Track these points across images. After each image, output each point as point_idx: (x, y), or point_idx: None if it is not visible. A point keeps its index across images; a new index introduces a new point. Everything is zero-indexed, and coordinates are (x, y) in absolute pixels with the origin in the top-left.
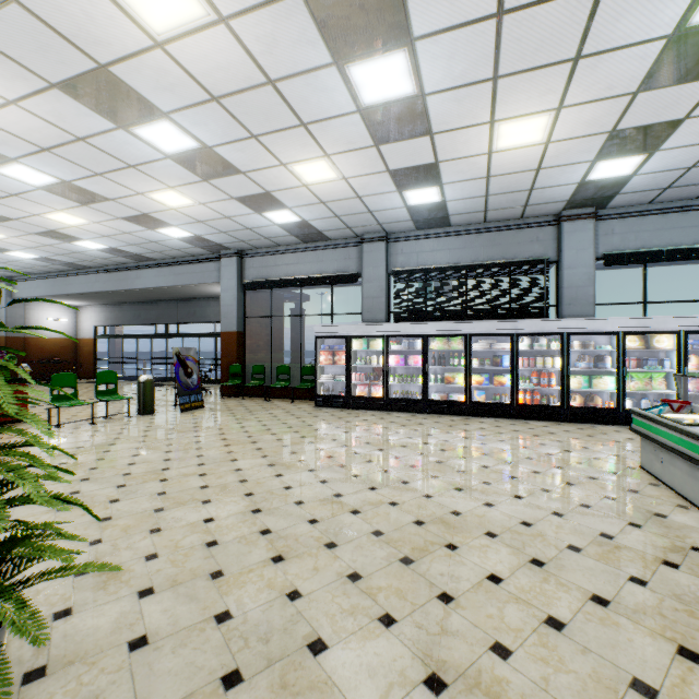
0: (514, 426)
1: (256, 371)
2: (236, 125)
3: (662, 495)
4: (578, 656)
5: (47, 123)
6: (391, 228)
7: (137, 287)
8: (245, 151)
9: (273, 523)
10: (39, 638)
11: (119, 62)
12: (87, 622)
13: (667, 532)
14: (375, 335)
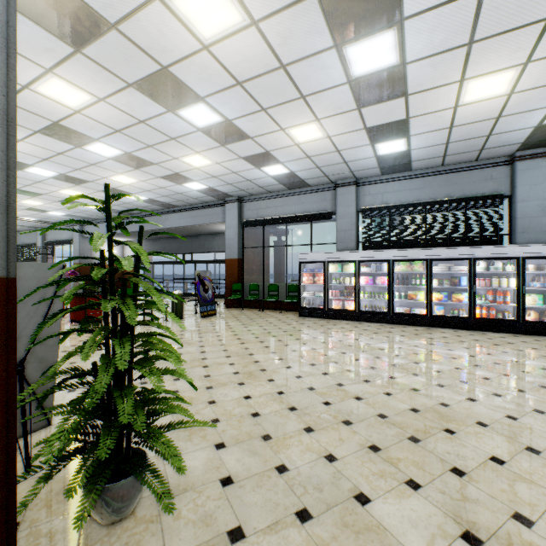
0: (474, 336)
1: (252, 289)
2: (251, 101)
3: None
4: None
5: (122, 112)
6: (360, 175)
7: (165, 227)
8: (255, 121)
9: (296, 403)
10: (180, 469)
11: (176, 64)
12: (186, 462)
13: None
14: (348, 260)
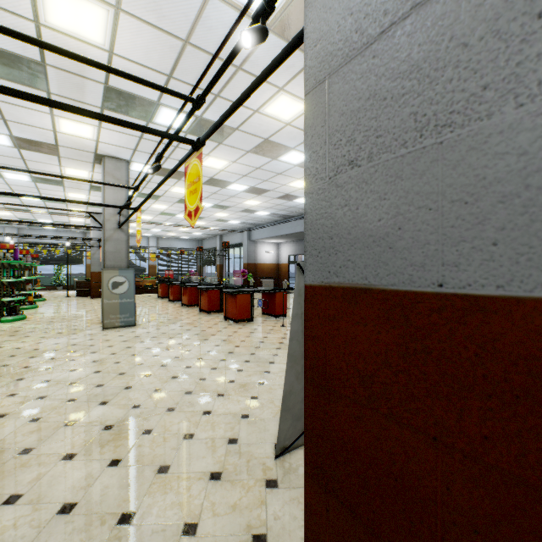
0: None
1: None
2: None
3: None
4: None
5: None
6: None
7: None
8: None
9: None
10: None
11: None
12: None
13: None
14: None
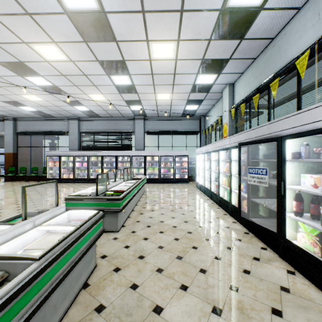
0: None
1: (22, 170)
2: None
3: None
4: None
5: None
6: (79, 116)
7: None
8: None
9: None
10: None
11: None
12: None
13: None
14: (70, 155)
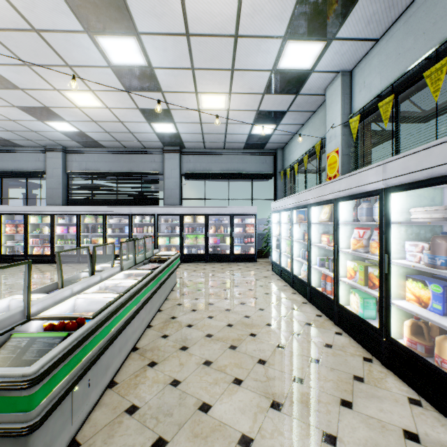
0: None
1: None
2: None
3: None
4: None
5: None
6: (65, 144)
7: None
8: None
9: None
10: None
11: None
12: None
13: None
14: (45, 214)
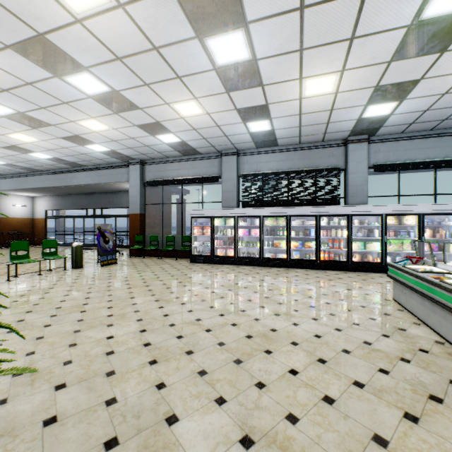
0: (317, 274)
1: (152, 240)
2: (134, 76)
3: (404, 316)
4: (341, 421)
5: (5, 72)
6: (240, 147)
7: (73, 184)
8: (141, 94)
9: (153, 339)
10: None
11: (52, 32)
12: (17, 407)
13: (405, 340)
14: (229, 216)
